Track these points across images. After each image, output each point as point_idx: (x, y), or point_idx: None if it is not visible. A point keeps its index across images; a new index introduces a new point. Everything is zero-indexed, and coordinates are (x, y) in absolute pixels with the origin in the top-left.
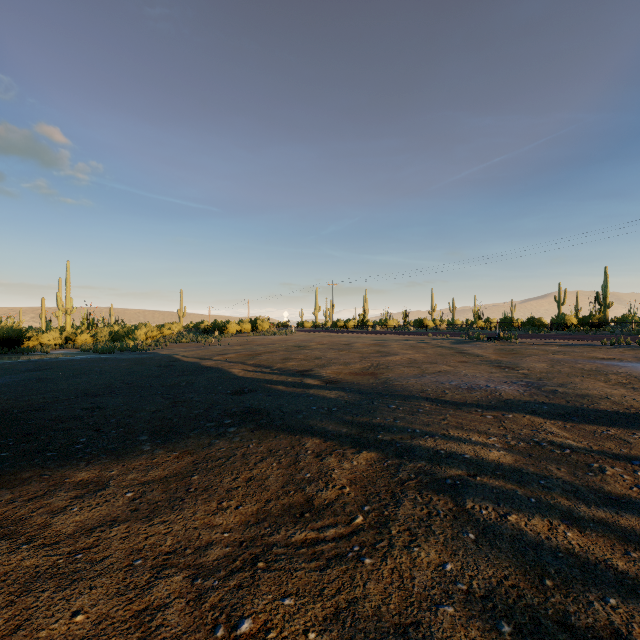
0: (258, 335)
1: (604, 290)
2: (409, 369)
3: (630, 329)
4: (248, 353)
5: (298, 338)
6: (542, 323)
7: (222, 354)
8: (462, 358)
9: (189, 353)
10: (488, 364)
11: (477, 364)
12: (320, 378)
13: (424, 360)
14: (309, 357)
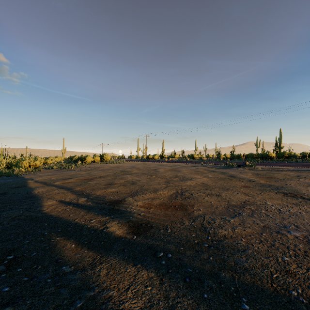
0: (103, 163)
1: (280, 140)
2: (213, 199)
3: (306, 159)
4: (86, 177)
5: (126, 165)
6: (257, 156)
7: (66, 179)
8: (240, 182)
9: (44, 178)
10: (271, 190)
11: (262, 190)
12: (128, 218)
13: (215, 185)
14: (127, 182)
